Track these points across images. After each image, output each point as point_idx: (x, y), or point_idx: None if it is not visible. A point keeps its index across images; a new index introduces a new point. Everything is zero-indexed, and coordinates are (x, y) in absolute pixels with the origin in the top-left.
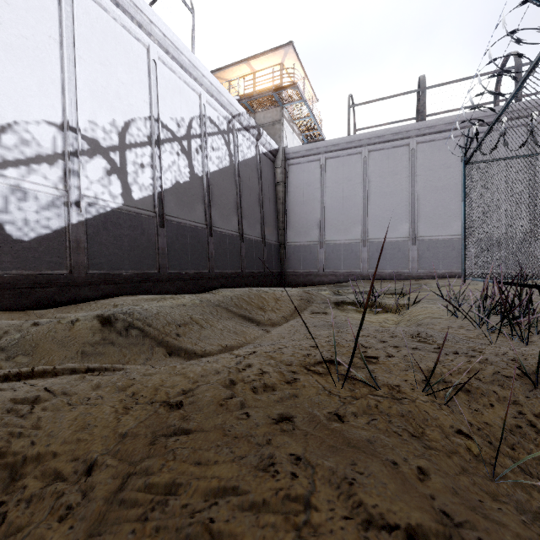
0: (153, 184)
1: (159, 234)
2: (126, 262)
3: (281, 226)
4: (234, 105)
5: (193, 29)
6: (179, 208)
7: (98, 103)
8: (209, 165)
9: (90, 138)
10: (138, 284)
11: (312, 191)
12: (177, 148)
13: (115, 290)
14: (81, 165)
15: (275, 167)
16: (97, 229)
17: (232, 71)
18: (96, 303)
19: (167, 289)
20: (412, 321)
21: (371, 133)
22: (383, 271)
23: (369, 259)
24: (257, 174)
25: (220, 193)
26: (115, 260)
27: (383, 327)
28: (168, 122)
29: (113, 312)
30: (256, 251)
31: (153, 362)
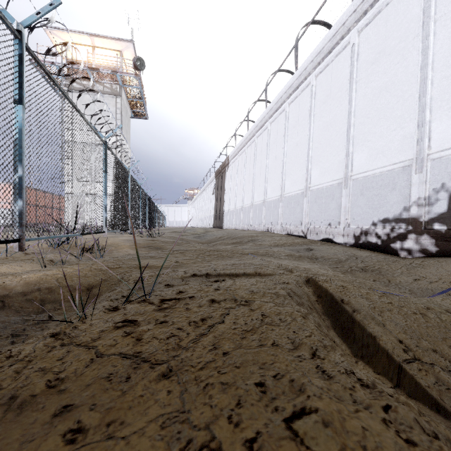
0: None
1: None
2: None
3: None
4: None
5: None
6: None
7: None
8: None
9: None
10: None
11: None
12: None
13: None
14: None
15: None
16: None
17: None
18: None
19: None
20: None
21: None
22: None
23: None
24: None
25: None
26: None
27: None
28: None
29: None
30: None
31: None
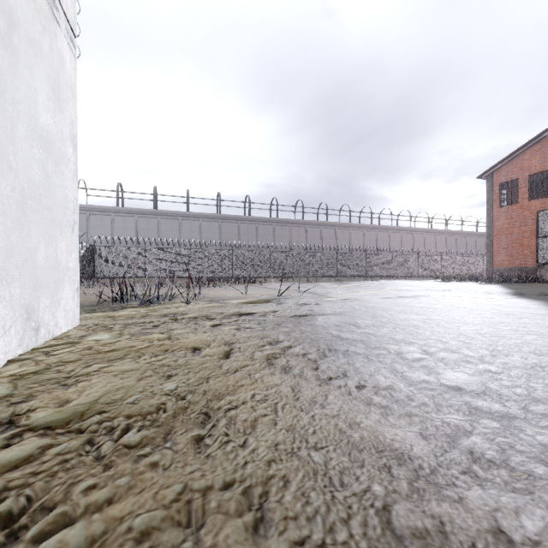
0: None
1: None
2: None
3: None
4: None
5: None
6: None
7: None
8: None
9: None
10: None
11: None
12: None
13: None
14: None
15: None
16: None
17: None
18: None
19: None
20: None
21: (91, 206)
22: None
23: None
24: None
25: None
26: None
27: None
28: None
29: None
30: None
31: None
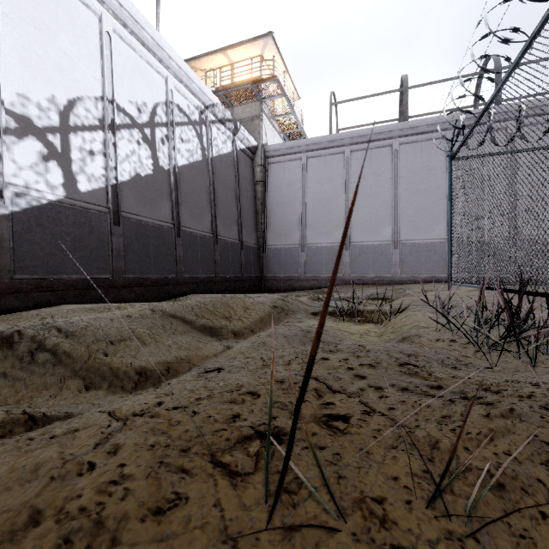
0: (105, 175)
1: (112, 232)
2: (68, 265)
3: (260, 228)
4: (206, 94)
5: (158, 5)
6: (139, 204)
7: (31, 73)
8: (177, 158)
9: (19, 115)
10: (85, 291)
11: (293, 191)
12: (138, 135)
13: (52, 299)
14: (5, 146)
15: (254, 165)
16: (28, 224)
17: (208, 61)
18: (20, 315)
19: (123, 297)
20: (396, 332)
21: (354, 132)
22: (366, 275)
23: (351, 263)
24: (234, 171)
25: (191, 190)
26: (53, 262)
27: (362, 350)
28: (126, 106)
29: (20, 330)
30: (233, 254)
31: (59, 400)
